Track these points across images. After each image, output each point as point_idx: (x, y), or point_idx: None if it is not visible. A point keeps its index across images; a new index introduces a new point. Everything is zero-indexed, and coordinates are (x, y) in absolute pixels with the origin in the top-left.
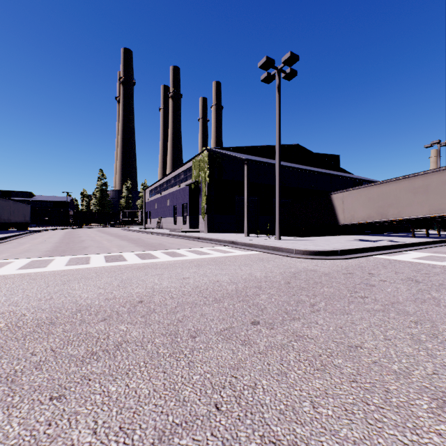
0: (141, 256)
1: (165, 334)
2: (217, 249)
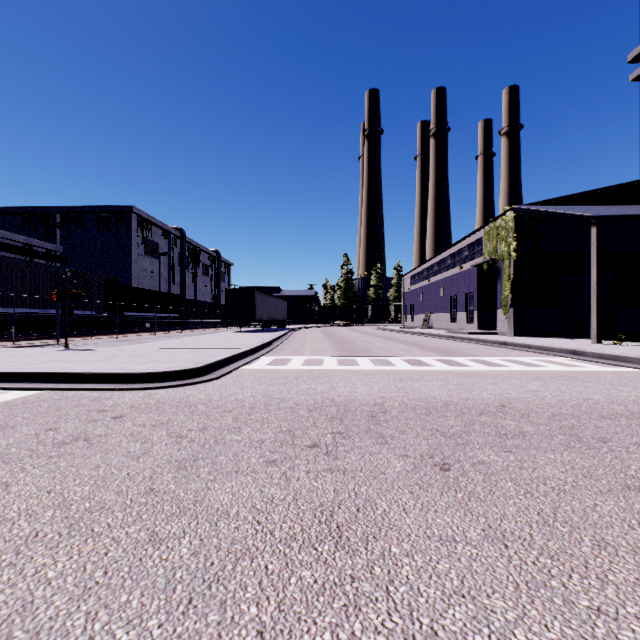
0: (444, 362)
1: (564, 434)
2: (549, 361)
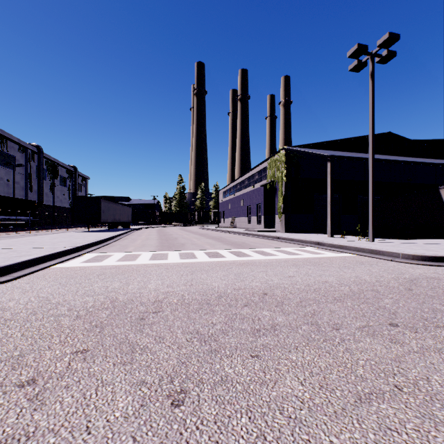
0: (235, 253)
1: (307, 323)
2: (303, 250)
